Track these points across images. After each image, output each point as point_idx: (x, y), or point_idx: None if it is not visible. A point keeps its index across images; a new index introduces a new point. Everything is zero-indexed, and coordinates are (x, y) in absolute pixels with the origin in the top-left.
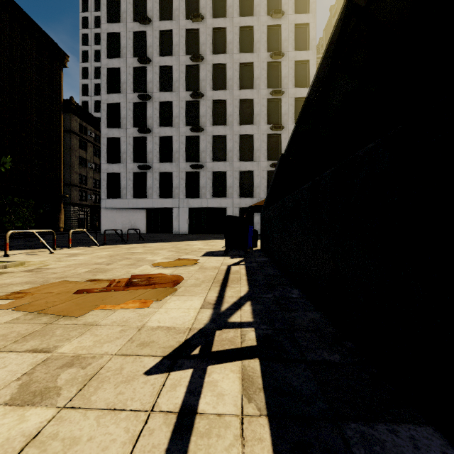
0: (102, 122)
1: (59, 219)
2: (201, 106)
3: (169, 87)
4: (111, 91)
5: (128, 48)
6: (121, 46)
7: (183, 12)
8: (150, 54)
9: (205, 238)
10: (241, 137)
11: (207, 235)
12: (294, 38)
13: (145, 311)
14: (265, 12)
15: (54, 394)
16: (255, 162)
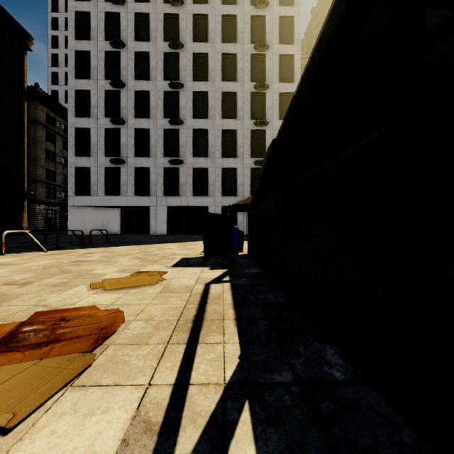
0: (69, 110)
1: (22, 218)
2: (181, 97)
3: (146, 75)
4: (80, 76)
5: (99, 30)
6: (91, 27)
7: None
8: (124, 38)
9: (183, 240)
10: (224, 132)
11: (187, 235)
12: (279, 31)
13: None
14: (249, 1)
15: None
16: (238, 158)
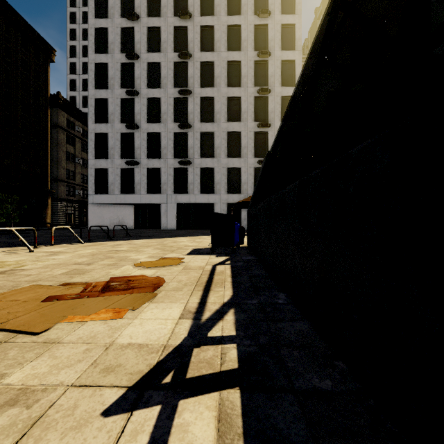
0: (89, 117)
1: (46, 214)
2: (189, 103)
3: (158, 84)
4: (99, 86)
5: (115, 44)
6: (109, 41)
7: (171, 9)
8: (138, 50)
9: (192, 234)
10: (229, 134)
11: (195, 230)
12: (281, 38)
13: (118, 322)
14: (252, 11)
15: None
16: (242, 158)
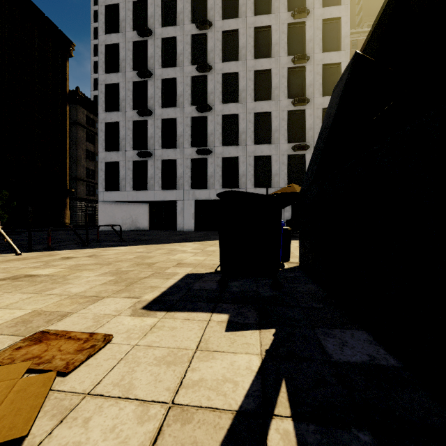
0: (99, 105)
1: (65, 215)
2: (209, 82)
3: (173, 62)
4: (110, 70)
5: (127, 21)
6: (120, 19)
7: None
8: (151, 25)
9: (208, 238)
10: (256, 116)
11: (215, 232)
12: None
13: None
14: None
15: None
16: (272, 144)
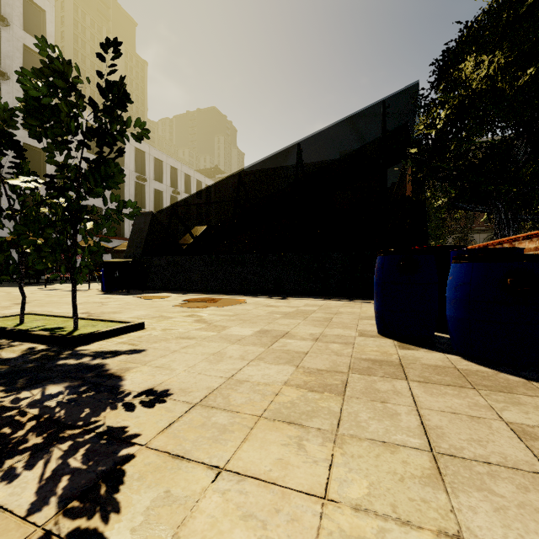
0: None
1: None
2: None
3: None
4: None
5: None
6: None
7: None
8: None
9: None
10: None
11: None
12: (22, 12)
13: (249, 300)
14: None
15: (289, 302)
16: None
